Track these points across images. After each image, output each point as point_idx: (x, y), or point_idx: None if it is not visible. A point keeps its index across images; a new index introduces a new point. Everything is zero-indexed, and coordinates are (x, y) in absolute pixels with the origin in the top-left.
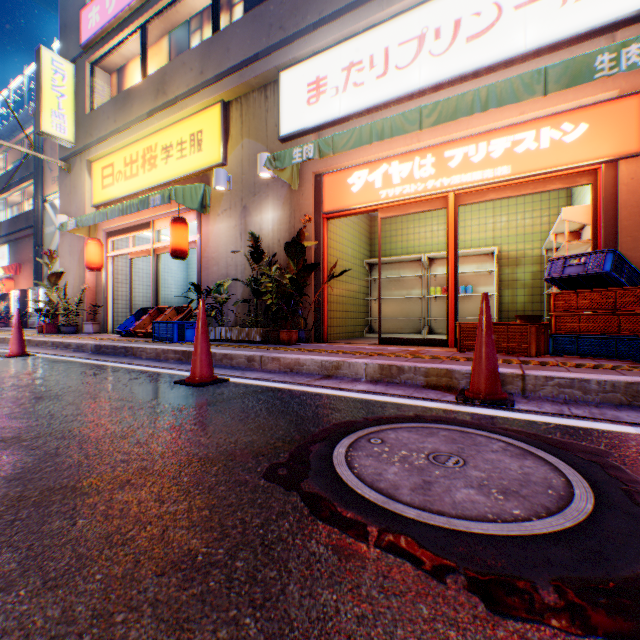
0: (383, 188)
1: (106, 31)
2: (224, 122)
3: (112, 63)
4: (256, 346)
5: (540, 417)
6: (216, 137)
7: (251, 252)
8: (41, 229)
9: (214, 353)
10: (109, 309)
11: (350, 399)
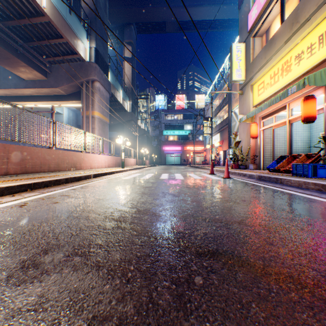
0: None
1: (259, 15)
2: None
3: (262, 30)
4: None
5: None
6: None
7: None
8: (229, 124)
9: None
10: (260, 157)
11: None
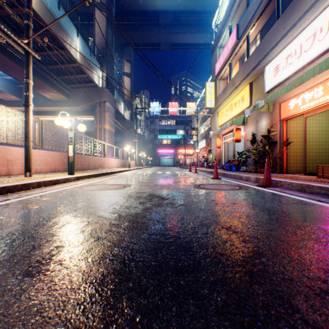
0: (301, 105)
1: (220, 69)
2: (249, 90)
3: (223, 77)
4: (245, 173)
5: (262, 189)
6: (247, 97)
7: (251, 139)
8: None
9: (228, 173)
10: (222, 160)
11: (234, 183)
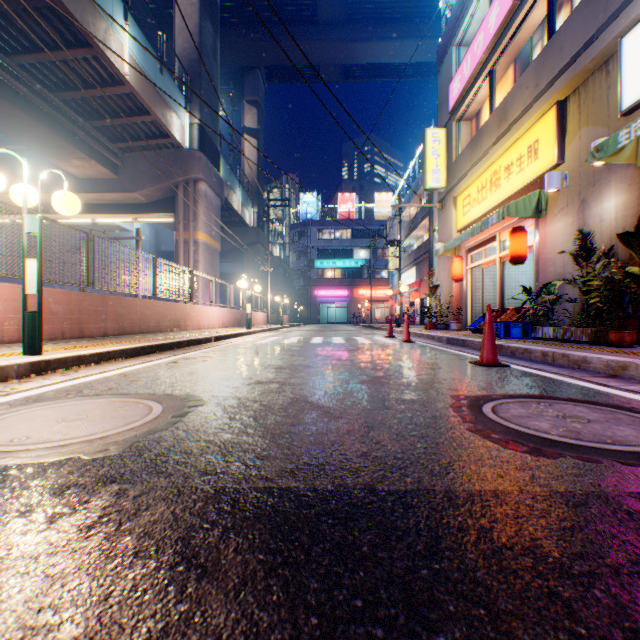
0: None
1: (463, 92)
2: (557, 122)
3: (469, 112)
4: (569, 345)
5: None
6: (549, 141)
7: (577, 250)
8: (430, 253)
9: (516, 347)
10: (466, 311)
11: (590, 390)
